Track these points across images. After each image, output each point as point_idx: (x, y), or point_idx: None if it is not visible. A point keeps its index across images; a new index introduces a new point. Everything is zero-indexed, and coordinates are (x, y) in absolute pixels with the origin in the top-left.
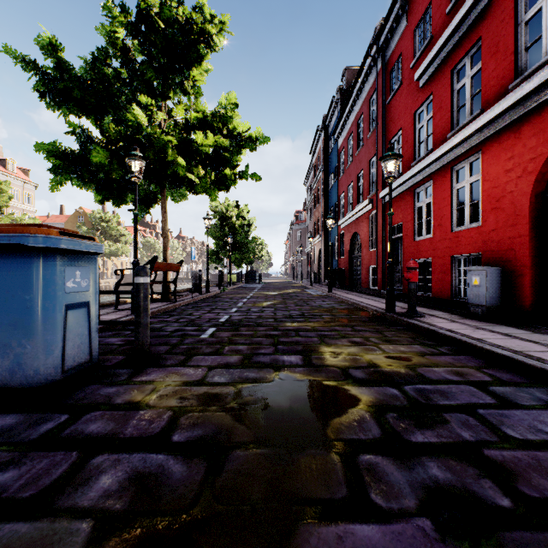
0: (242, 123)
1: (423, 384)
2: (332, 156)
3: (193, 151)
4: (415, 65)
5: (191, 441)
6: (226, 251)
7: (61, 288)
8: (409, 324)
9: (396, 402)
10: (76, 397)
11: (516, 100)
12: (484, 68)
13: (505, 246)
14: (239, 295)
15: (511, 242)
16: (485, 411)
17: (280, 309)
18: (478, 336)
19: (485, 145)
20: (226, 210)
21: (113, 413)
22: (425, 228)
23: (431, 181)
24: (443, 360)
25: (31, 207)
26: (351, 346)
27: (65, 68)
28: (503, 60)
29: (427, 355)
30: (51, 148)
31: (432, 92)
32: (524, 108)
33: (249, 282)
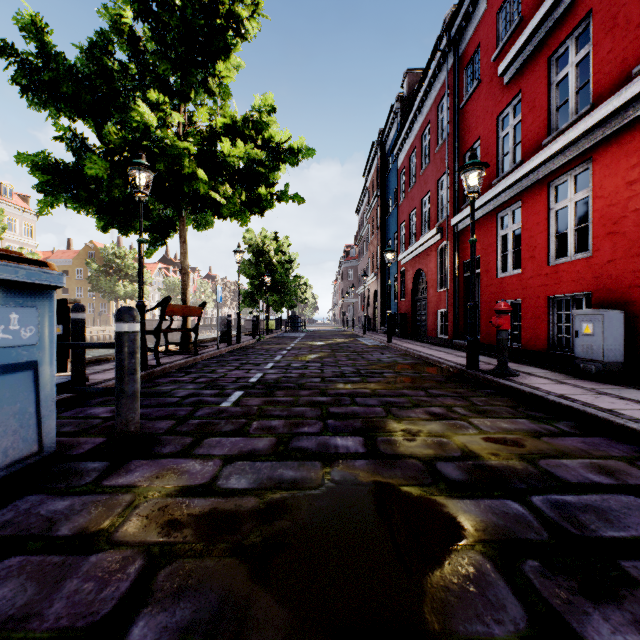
0: (281, 131)
1: (559, 493)
2: (390, 178)
3: (218, 163)
4: (498, 57)
5: None
6: (263, 292)
7: None
8: (502, 387)
9: (529, 534)
10: None
11: None
12: (595, 51)
13: (627, 282)
14: (277, 346)
15: (636, 277)
16: None
17: (328, 364)
18: (606, 405)
19: (598, 151)
20: (263, 243)
21: (43, 559)
22: (511, 261)
23: (519, 201)
24: (571, 444)
25: (31, 241)
26: (430, 420)
27: (51, 54)
28: (624, 36)
29: (544, 437)
30: (37, 159)
31: (522, 89)
32: None
33: (290, 330)
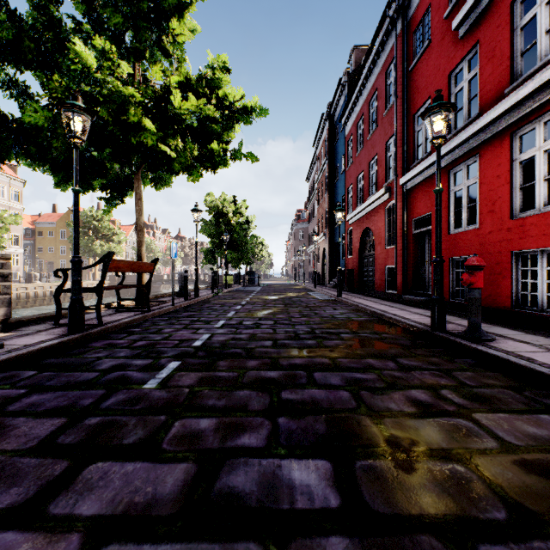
0: (235, 90)
1: None
2: (338, 146)
3: (169, 117)
4: (451, 13)
5: None
6: (222, 250)
7: None
8: (483, 355)
9: None
10: None
11: None
12: None
13: None
14: (233, 301)
15: None
16: None
17: (281, 322)
18: None
19: None
20: (222, 205)
21: None
22: (466, 217)
23: (475, 155)
24: None
25: (18, 205)
26: (421, 418)
27: None
28: None
29: None
30: None
31: (479, 40)
32: None
33: (248, 284)
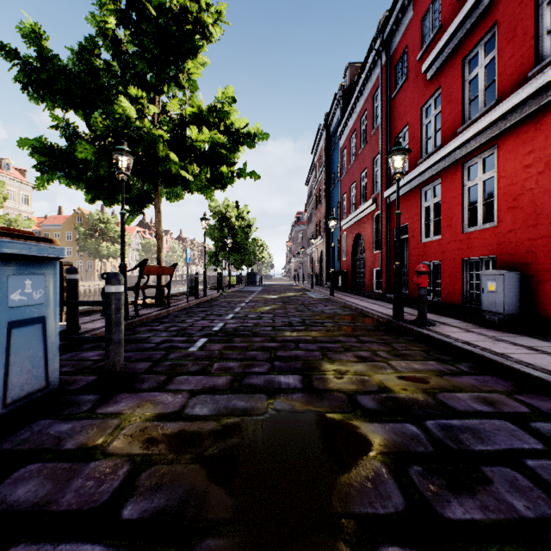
0: (240, 119)
1: (448, 418)
2: (334, 155)
3: (187, 147)
4: (422, 57)
5: (146, 518)
6: (226, 252)
7: (2, 301)
8: (420, 334)
9: (418, 448)
10: (17, 439)
11: (538, 88)
12: (499, 56)
13: (524, 248)
14: (237, 299)
15: (531, 244)
16: (534, 462)
17: (279, 315)
18: (500, 350)
19: (501, 139)
20: (226, 210)
21: (55, 465)
22: (433, 229)
23: (439, 179)
24: (466, 381)
25: (27, 208)
26: (357, 362)
27: (48, 57)
28: (522, 45)
29: (446, 375)
30: (36, 144)
31: (441, 85)
32: (546, 96)
33: (249, 285)
